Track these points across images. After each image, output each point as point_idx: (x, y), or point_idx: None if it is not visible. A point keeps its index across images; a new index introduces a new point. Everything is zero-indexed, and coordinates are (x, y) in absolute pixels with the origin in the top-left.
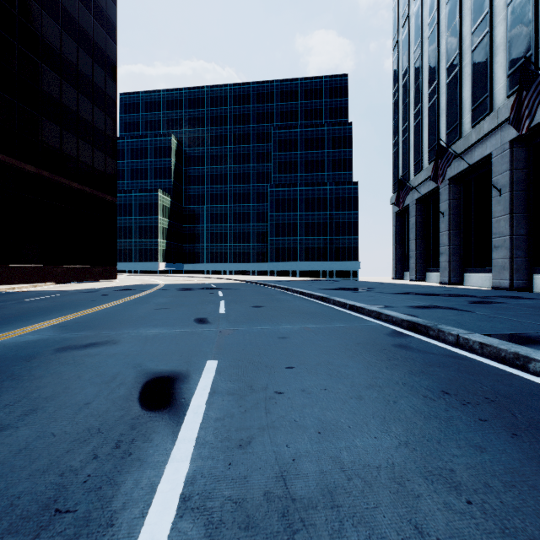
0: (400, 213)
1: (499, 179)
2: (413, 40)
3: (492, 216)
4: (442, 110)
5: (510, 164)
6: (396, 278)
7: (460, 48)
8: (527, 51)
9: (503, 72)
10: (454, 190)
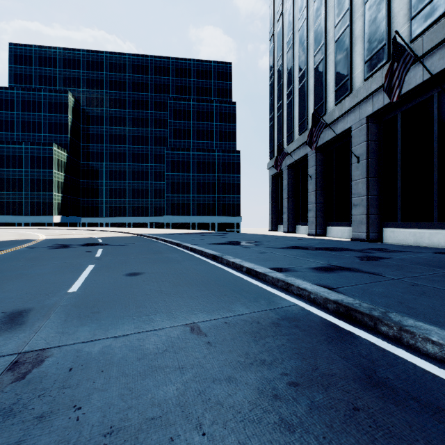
0: (275, 176)
1: (357, 148)
2: (286, 33)
3: (352, 179)
4: (310, 91)
5: (366, 136)
6: (272, 230)
7: (325, 39)
8: (382, 41)
9: (361, 60)
10: (319, 157)
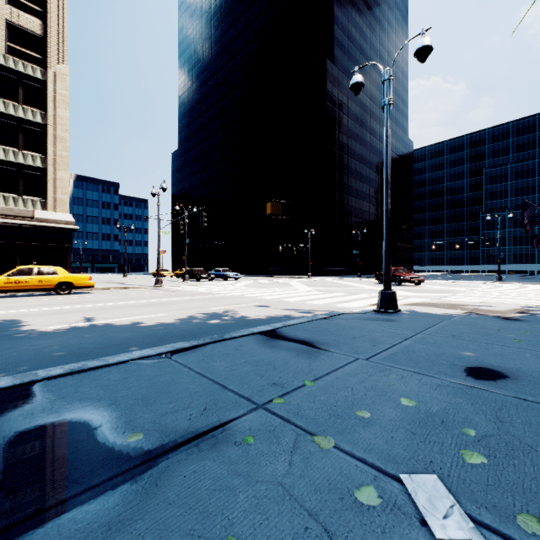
0: None
1: None
2: None
3: None
4: None
5: None
6: None
7: None
8: None
9: None
10: None
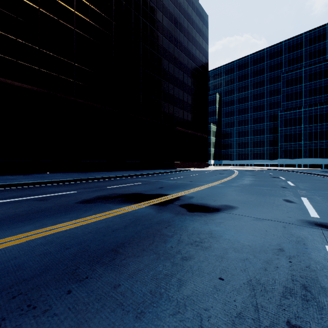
0: None
1: None
2: None
3: None
4: None
5: None
6: None
7: None
8: None
9: None
10: None
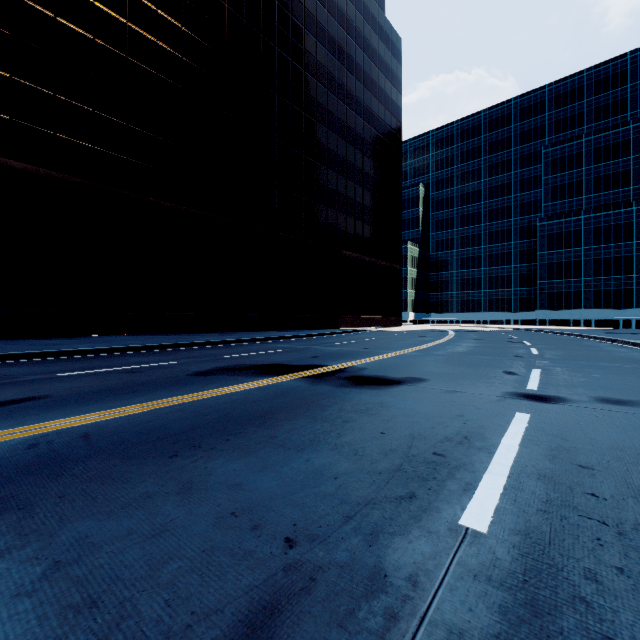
0: None
1: None
2: None
3: None
4: None
5: None
6: None
7: None
8: None
9: None
10: None
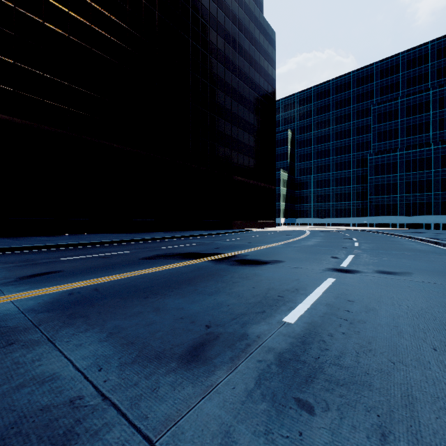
0: None
1: None
2: None
3: None
4: None
5: None
6: None
7: None
8: None
9: None
10: None
